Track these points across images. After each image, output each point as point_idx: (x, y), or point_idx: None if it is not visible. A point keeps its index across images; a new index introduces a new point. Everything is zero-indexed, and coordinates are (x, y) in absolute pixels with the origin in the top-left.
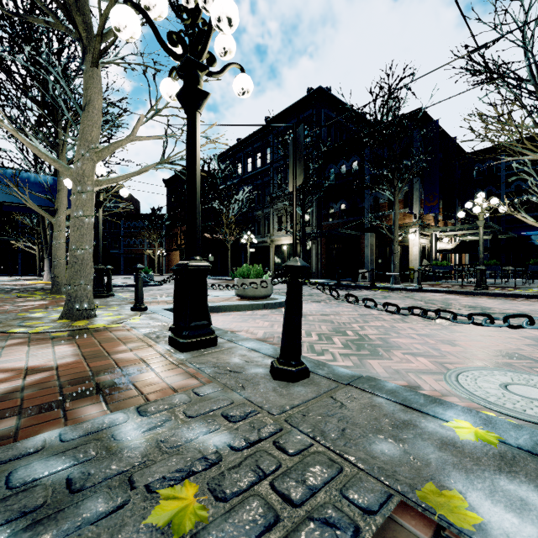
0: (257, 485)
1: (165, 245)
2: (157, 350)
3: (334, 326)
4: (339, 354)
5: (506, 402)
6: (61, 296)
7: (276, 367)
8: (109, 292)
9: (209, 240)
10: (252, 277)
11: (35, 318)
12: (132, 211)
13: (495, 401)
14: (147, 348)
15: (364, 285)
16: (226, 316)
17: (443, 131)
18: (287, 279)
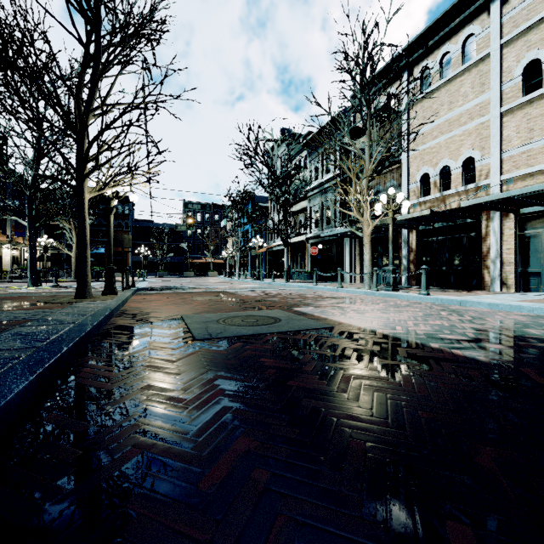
0: None
1: None
2: None
3: None
4: None
5: None
6: None
7: None
8: None
9: None
10: None
11: None
12: None
13: None
14: None
15: None
16: None
17: None
18: None
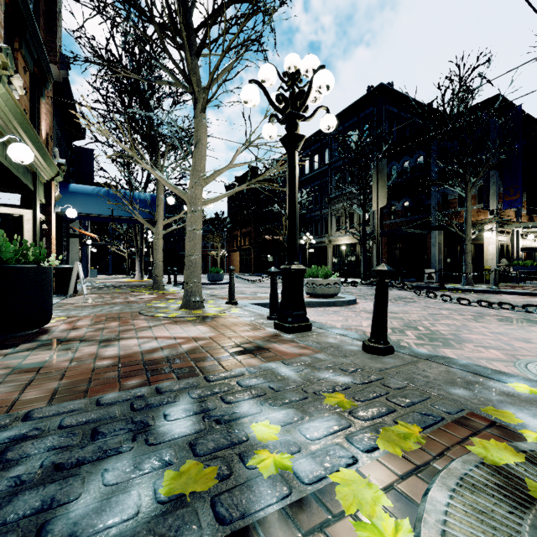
0: (378, 398)
1: (226, 247)
2: (267, 332)
3: (405, 322)
4: (413, 343)
5: None
6: (162, 291)
7: (368, 345)
8: None
9: (269, 242)
10: (321, 277)
11: (162, 307)
12: None
13: None
14: (259, 330)
15: (431, 286)
16: None
17: (527, 115)
18: (375, 280)
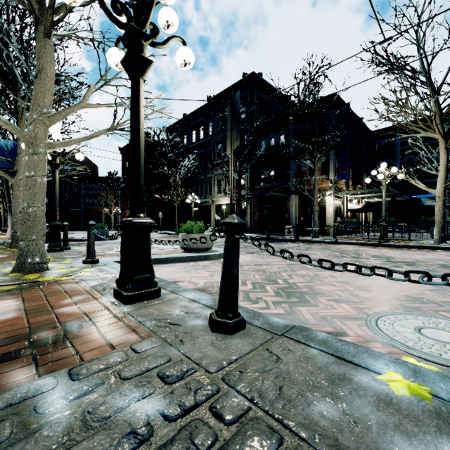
0: None
1: (120, 205)
2: (102, 303)
3: (267, 275)
4: (271, 302)
5: (423, 346)
6: None
7: (214, 320)
8: (65, 245)
9: (159, 200)
10: (195, 232)
11: None
12: (91, 174)
13: (413, 345)
14: (92, 300)
15: (290, 238)
16: (171, 267)
17: (352, 112)
18: (224, 235)
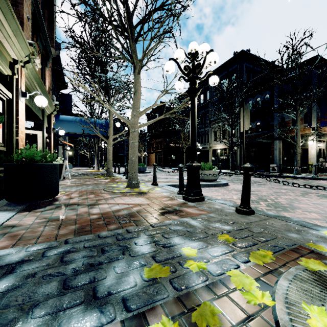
0: (247, 237)
1: (146, 150)
2: (178, 201)
3: (259, 197)
4: (265, 209)
5: None
6: (112, 177)
7: (239, 209)
8: None
9: (172, 147)
10: (206, 169)
11: (115, 186)
12: None
13: None
14: (174, 200)
15: (274, 174)
16: None
17: None
18: (243, 172)
